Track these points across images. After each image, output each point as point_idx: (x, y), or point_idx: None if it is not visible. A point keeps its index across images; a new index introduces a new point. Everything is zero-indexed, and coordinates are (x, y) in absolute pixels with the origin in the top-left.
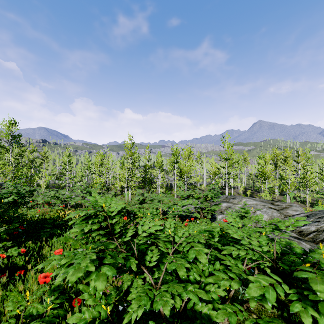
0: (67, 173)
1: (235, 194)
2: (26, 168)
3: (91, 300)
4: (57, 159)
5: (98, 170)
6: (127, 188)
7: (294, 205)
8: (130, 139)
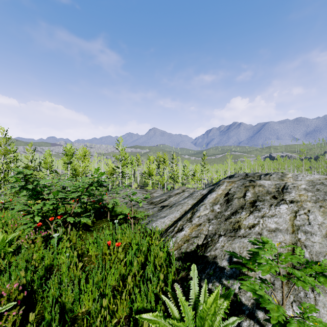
0: None
1: None
2: None
3: (19, 205)
4: None
5: None
6: None
7: (158, 190)
8: (3, 133)
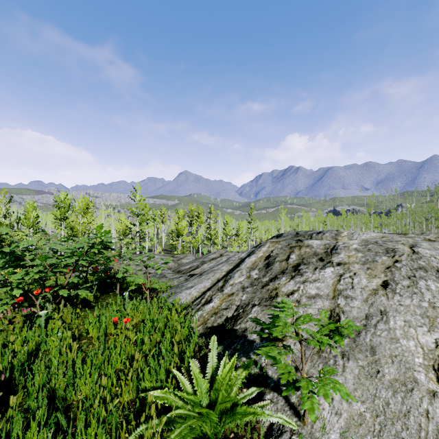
0: None
1: None
2: None
3: None
4: None
5: None
6: None
7: (189, 255)
8: None
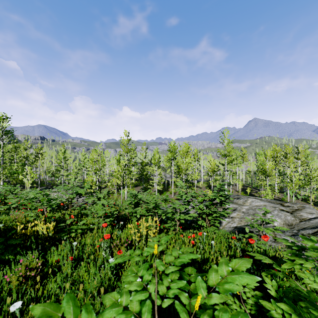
0: (62, 170)
1: (234, 191)
2: (17, 165)
3: None
4: (53, 156)
5: (94, 167)
6: (122, 186)
7: (307, 207)
8: (126, 135)
